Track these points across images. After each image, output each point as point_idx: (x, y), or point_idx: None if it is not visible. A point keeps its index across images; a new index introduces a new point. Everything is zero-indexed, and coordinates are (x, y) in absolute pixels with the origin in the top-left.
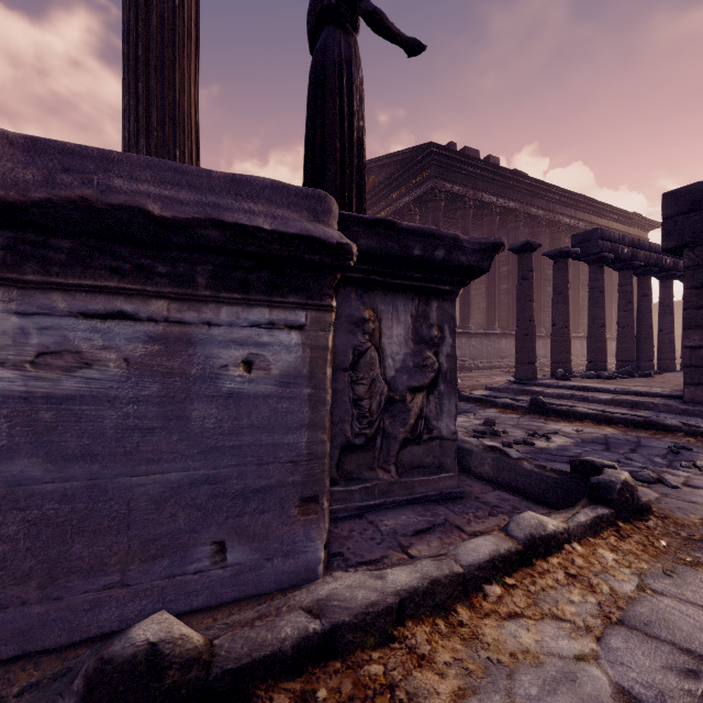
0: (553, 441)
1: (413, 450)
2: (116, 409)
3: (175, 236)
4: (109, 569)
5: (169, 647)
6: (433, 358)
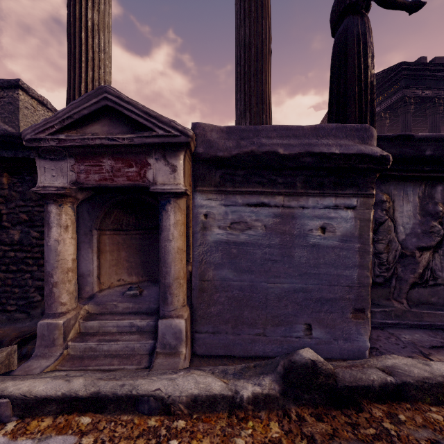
0: None
1: (420, 291)
2: (261, 249)
3: (288, 163)
4: (258, 326)
5: (320, 364)
6: (438, 227)
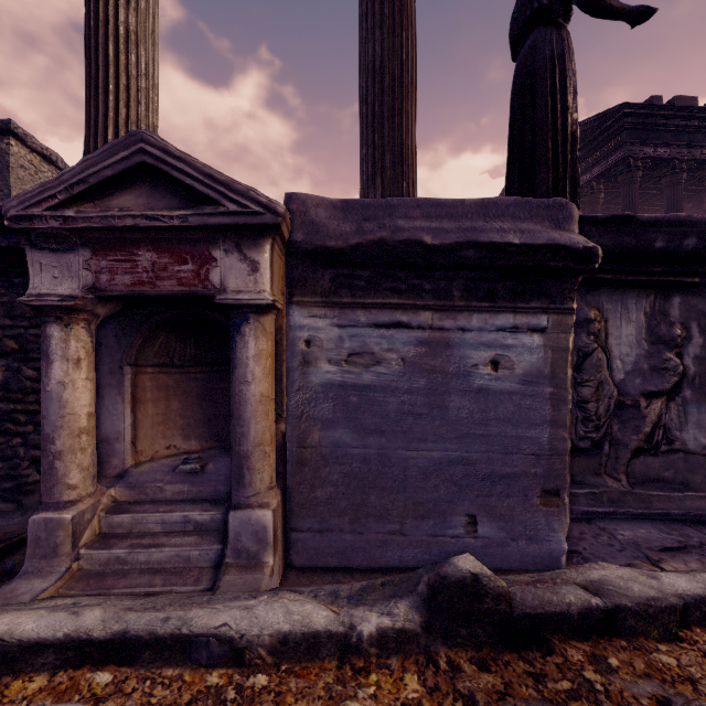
0: None
1: (647, 461)
2: (396, 397)
3: (440, 259)
4: (392, 519)
5: (485, 580)
6: (675, 360)
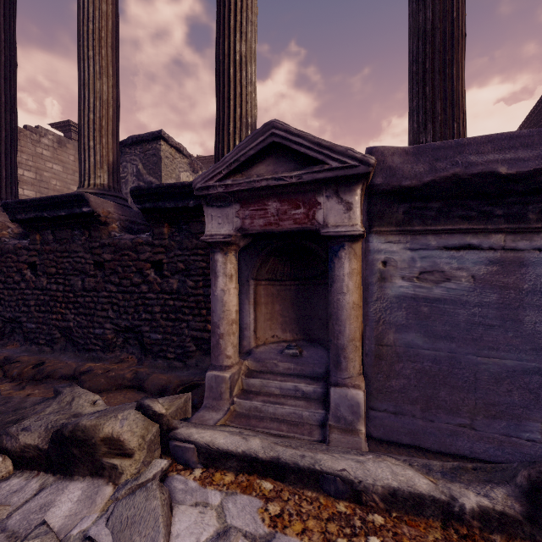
0: None
1: None
2: (466, 309)
3: (515, 186)
4: (461, 414)
5: None
6: None
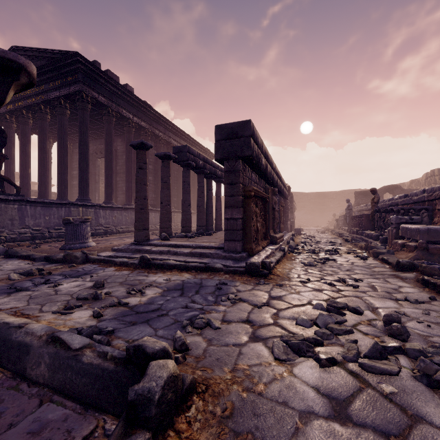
0: (146, 294)
1: None
2: None
3: None
4: None
5: None
6: None
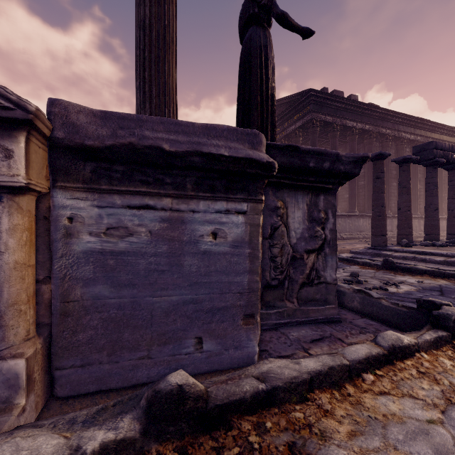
0: (401, 288)
1: (308, 290)
2: (145, 259)
3: (176, 162)
4: (141, 348)
5: (188, 388)
6: (321, 231)
